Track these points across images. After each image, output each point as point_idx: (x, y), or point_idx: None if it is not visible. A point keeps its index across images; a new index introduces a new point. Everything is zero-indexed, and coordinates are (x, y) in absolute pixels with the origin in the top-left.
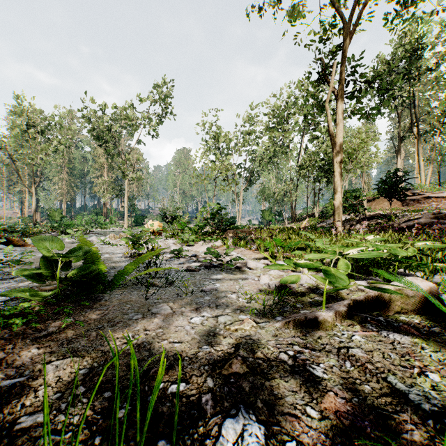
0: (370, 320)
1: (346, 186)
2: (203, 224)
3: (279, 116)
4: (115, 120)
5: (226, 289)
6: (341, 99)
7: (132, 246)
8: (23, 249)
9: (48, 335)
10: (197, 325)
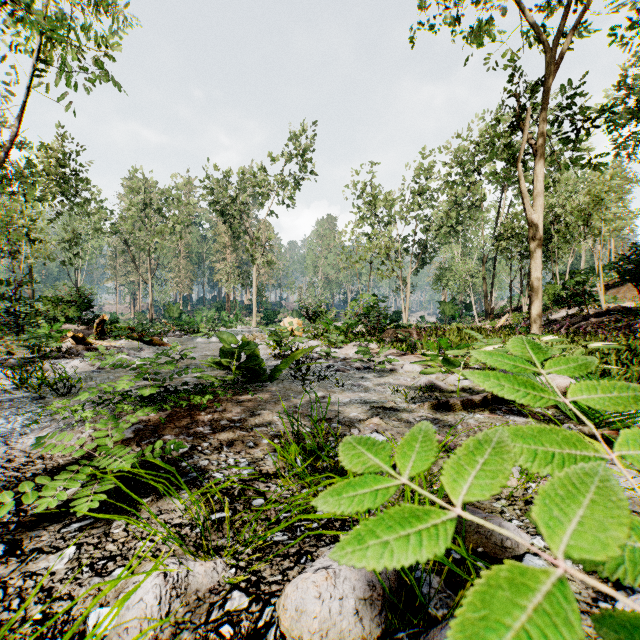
0: (503, 410)
1: (582, 261)
2: (355, 322)
3: (465, 164)
4: (241, 188)
5: (375, 386)
6: (539, 154)
7: (274, 347)
8: (163, 348)
9: (242, 402)
10: (348, 404)
